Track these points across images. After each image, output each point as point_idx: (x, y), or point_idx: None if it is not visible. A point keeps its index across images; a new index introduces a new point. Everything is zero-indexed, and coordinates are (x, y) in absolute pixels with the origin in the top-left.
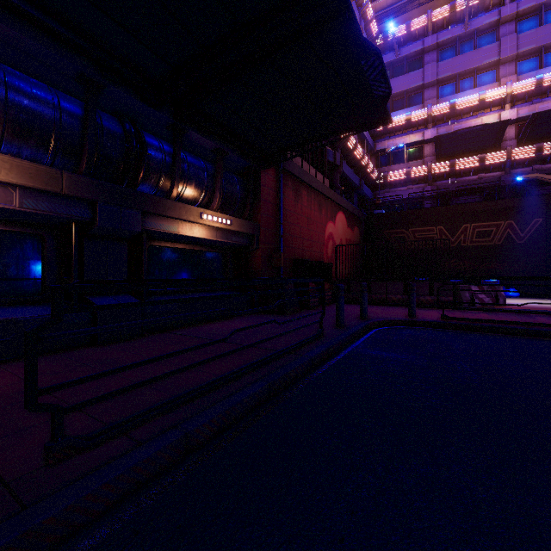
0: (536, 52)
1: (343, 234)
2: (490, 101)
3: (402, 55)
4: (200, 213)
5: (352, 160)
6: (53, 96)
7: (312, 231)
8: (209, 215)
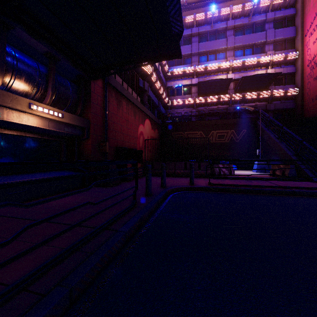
0: (242, 47)
1: (149, 133)
2: (223, 68)
3: None
4: (29, 103)
5: (154, 89)
6: None
7: (130, 129)
8: (39, 107)
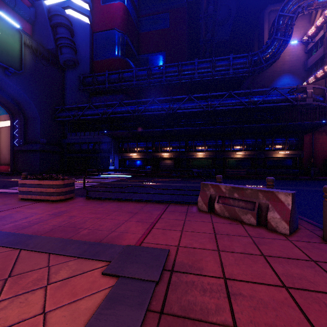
0: None
1: None
2: None
3: None
4: (278, 152)
5: None
6: (251, 141)
7: None
8: (281, 152)
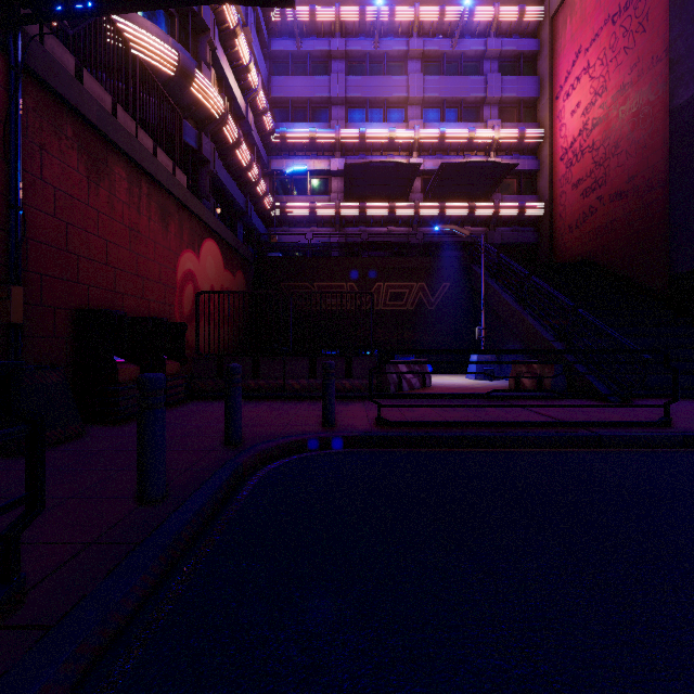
0: (439, 103)
1: (215, 278)
2: (399, 142)
3: (305, 49)
4: None
5: (234, 165)
6: None
7: (145, 258)
8: None
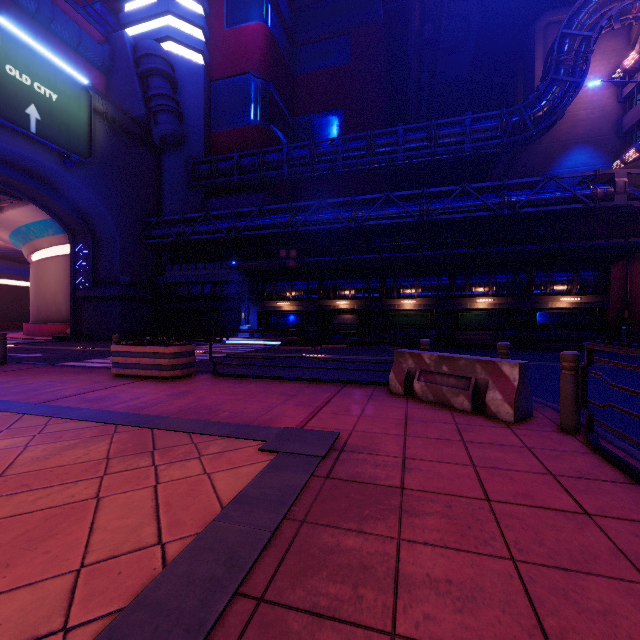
0: None
1: None
2: None
3: None
4: (559, 298)
5: None
6: (506, 277)
7: None
8: (565, 298)
